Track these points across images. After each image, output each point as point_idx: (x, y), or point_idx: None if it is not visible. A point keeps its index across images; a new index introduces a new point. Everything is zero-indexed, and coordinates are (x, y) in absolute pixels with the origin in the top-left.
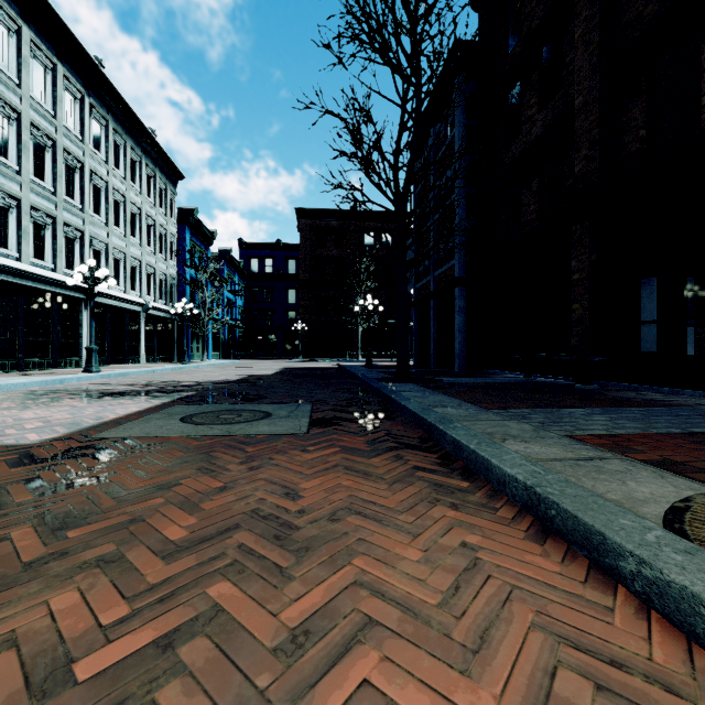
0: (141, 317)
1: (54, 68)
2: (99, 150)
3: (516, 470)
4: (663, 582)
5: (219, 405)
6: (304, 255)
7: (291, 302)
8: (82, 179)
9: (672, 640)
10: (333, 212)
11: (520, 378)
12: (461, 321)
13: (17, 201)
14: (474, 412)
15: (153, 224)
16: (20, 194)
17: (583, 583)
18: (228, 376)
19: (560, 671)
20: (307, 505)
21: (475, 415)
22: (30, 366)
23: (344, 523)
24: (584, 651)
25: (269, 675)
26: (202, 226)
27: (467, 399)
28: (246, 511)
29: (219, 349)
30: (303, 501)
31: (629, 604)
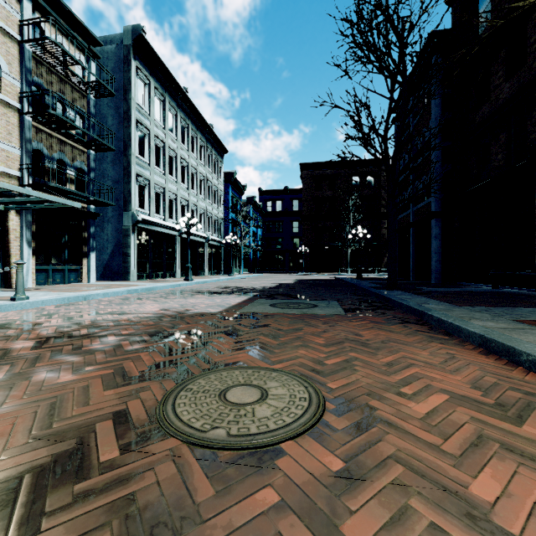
0: (205, 246)
1: (164, 100)
2: (184, 143)
3: (475, 330)
4: (535, 360)
5: (282, 300)
6: (306, 197)
7: (295, 231)
8: (176, 163)
9: (535, 377)
10: (327, 163)
11: (488, 288)
12: (436, 244)
13: (148, 181)
14: (450, 307)
15: (211, 185)
16: (150, 177)
17: (503, 365)
18: (266, 284)
19: (486, 377)
20: (368, 338)
21: (451, 309)
22: (154, 276)
23: (389, 344)
24: (497, 376)
25: (384, 368)
26: (238, 183)
27: (444, 300)
28: (342, 338)
29: (247, 266)
30: (365, 337)
31: (522, 370)
